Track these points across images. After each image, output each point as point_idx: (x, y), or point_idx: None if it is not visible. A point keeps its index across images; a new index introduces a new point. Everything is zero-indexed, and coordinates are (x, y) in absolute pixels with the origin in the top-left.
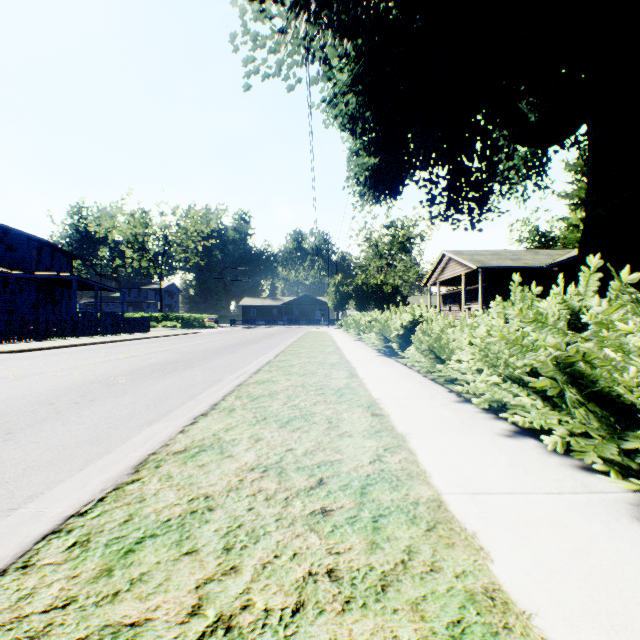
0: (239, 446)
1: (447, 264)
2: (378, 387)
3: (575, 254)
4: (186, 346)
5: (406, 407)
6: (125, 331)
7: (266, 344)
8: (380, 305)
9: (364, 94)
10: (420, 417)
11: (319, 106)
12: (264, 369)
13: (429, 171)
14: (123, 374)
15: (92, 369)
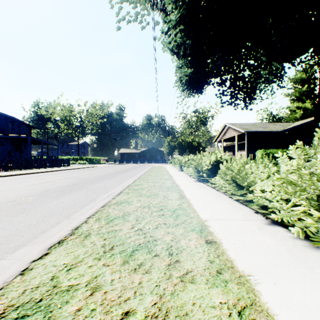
0: (69, 305)
1: (227, 130)
2: (202, 208)
3: (297, 124)
4: (85, 174)
5: (231, 231)
6: (56, 166)
7: (130, 173)
8: (191, 152)
9: (186, 29)
10: (249, 245)
11: (159, 39)
12: (124, 191)
13: (220, 77)
14: (34, 194)
15: (17, 190)
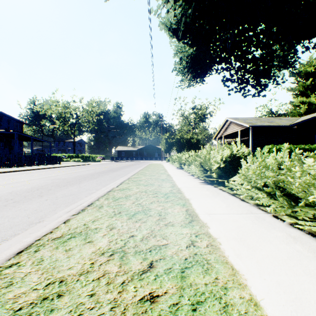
0: None
1: (229, 125)
2: (245, 257)
3: (307, 118)
4: (68, 173)
5: None
6: (44, 163)
7: (122, 172)
8: (189, 149)
9: None
10: None
11: (156, 11)
12: (97, 203)
13: (226, 62)
14: None
15: None
